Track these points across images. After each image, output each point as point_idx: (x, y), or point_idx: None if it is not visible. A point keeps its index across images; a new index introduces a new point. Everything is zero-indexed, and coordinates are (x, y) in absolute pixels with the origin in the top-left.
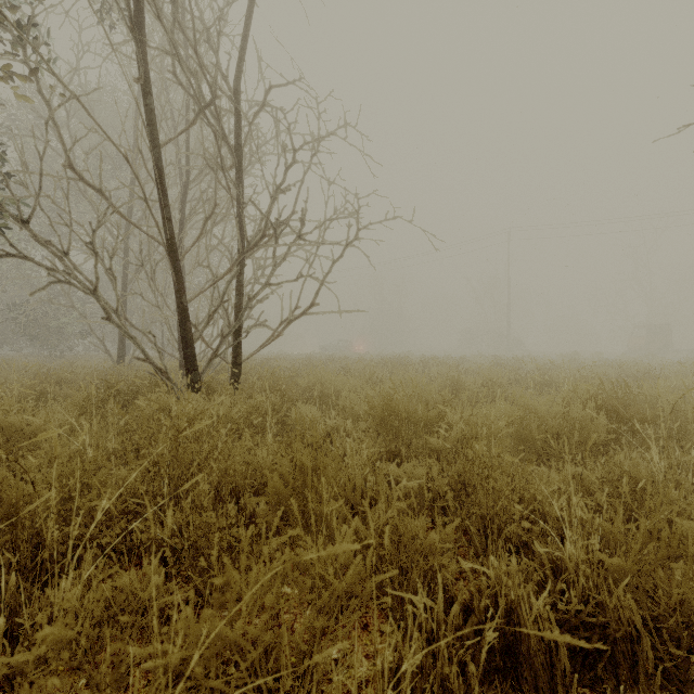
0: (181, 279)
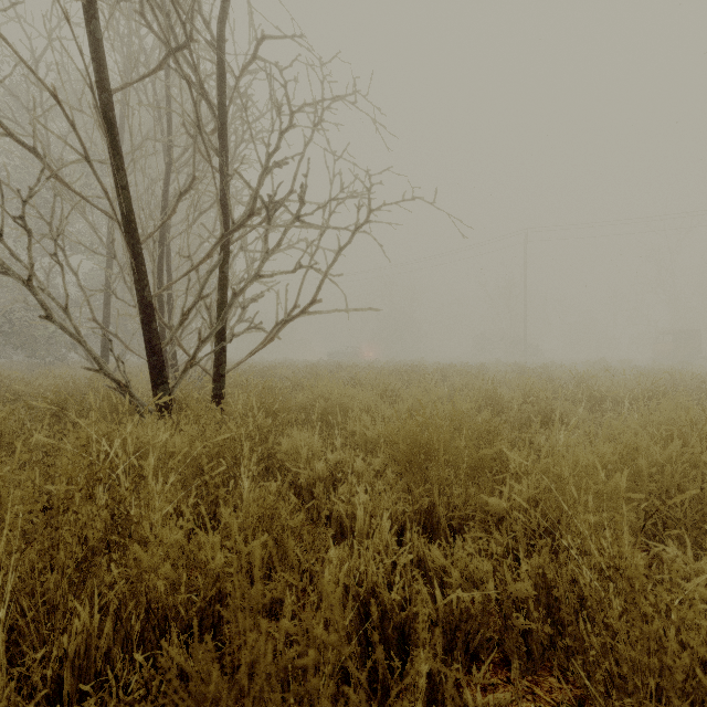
0: (143, 266)
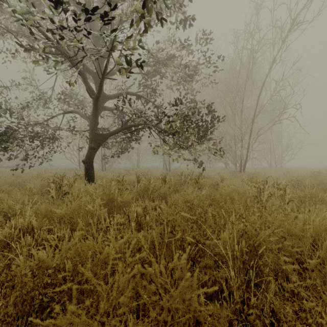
0: (275, 156)
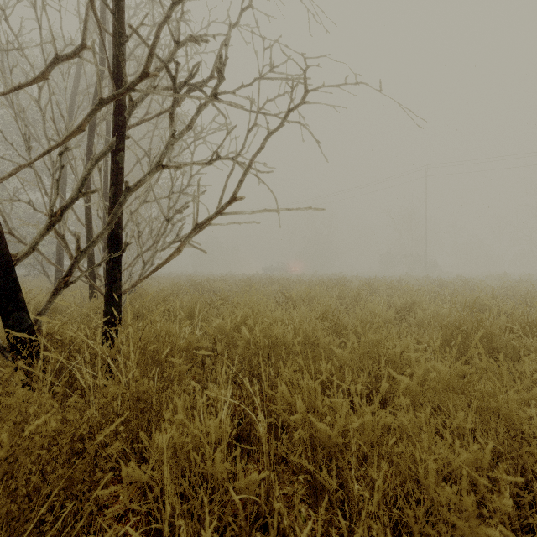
0: None
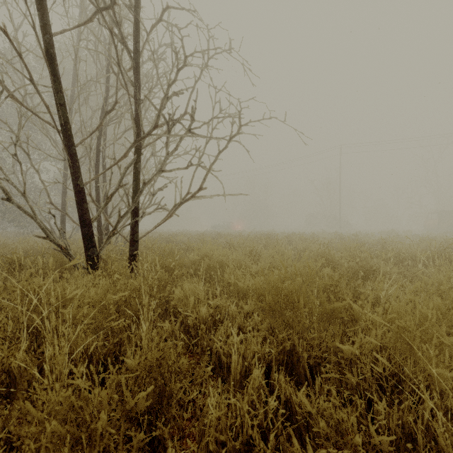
0: (77, 162)
